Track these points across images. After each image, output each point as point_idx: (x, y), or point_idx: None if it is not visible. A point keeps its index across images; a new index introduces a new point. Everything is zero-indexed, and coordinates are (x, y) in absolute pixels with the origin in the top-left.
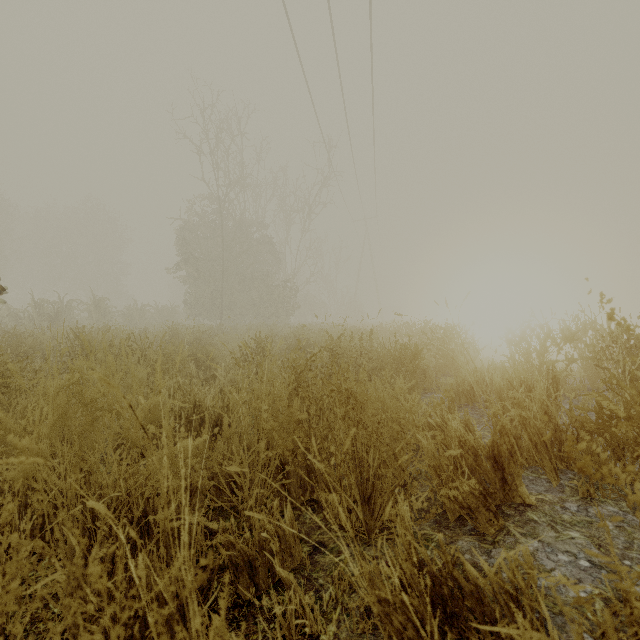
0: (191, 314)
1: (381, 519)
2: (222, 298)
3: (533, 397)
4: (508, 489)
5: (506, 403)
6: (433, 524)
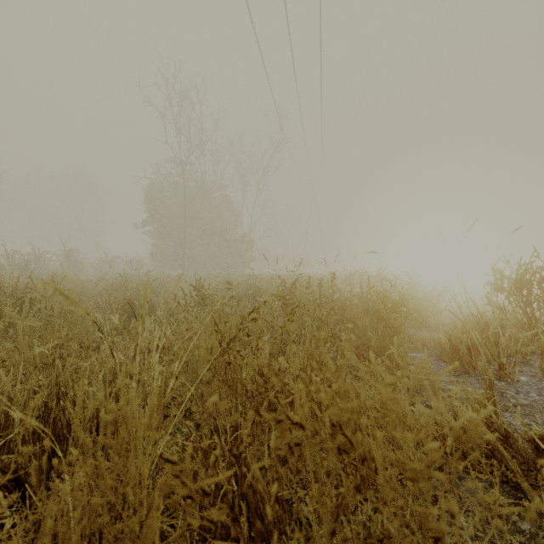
0: (157, 265)
1: None
2: (184, 250)
3: None
4: None
5: None
6: None
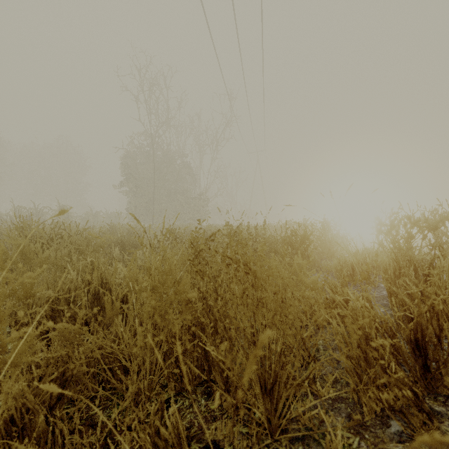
0: (131, 218)
1: (286, 416)
2: (153, 206)
3: (418, 275)
4: (431, 378)
5: (407, 280)
6: (346, 420)
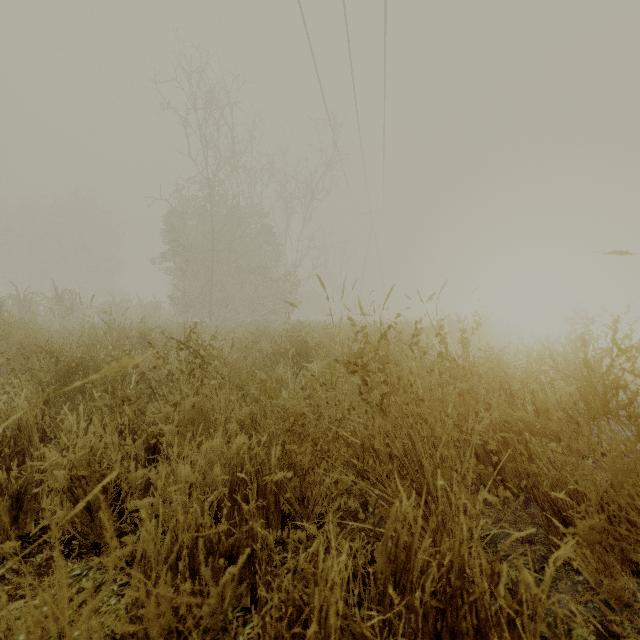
0: (178, 311)
1: None
2: (211, 292)
3: None
4: None
5: None
6: None
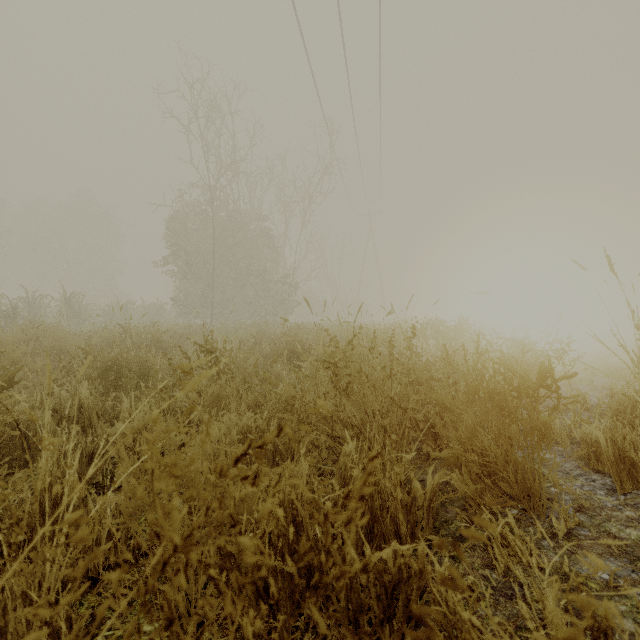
0: (180, 312)
1: None
2: (213, 294)
3: None
4: None
5: None
6: None
